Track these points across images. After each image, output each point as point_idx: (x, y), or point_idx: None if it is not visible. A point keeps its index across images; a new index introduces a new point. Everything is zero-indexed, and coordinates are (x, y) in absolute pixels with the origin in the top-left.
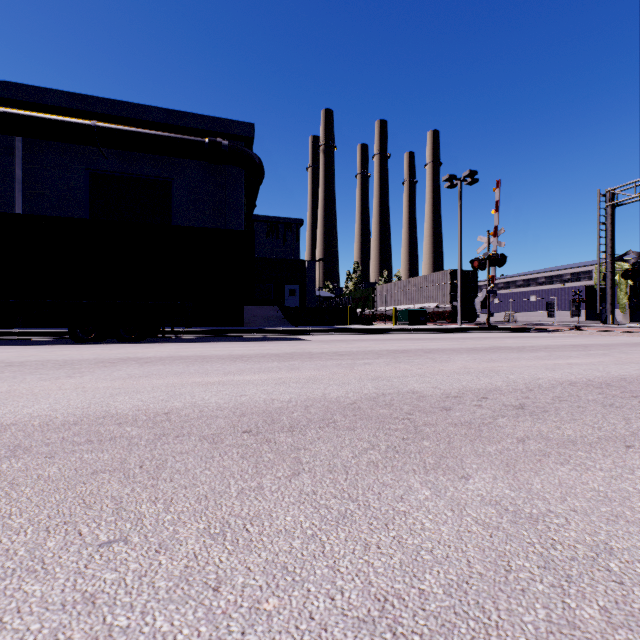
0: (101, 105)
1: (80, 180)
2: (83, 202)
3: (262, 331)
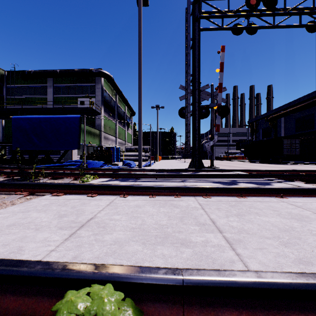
0: (292, 103)
1: (293, 122)
2: (293, 128)
3: (305, 163)
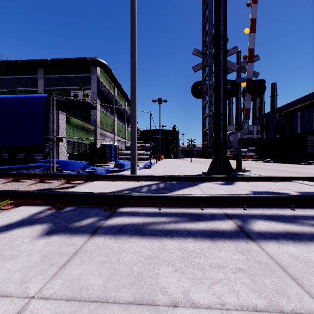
0: (312, 95)
1: (312, 117)
2: (313, 123)
3: None
